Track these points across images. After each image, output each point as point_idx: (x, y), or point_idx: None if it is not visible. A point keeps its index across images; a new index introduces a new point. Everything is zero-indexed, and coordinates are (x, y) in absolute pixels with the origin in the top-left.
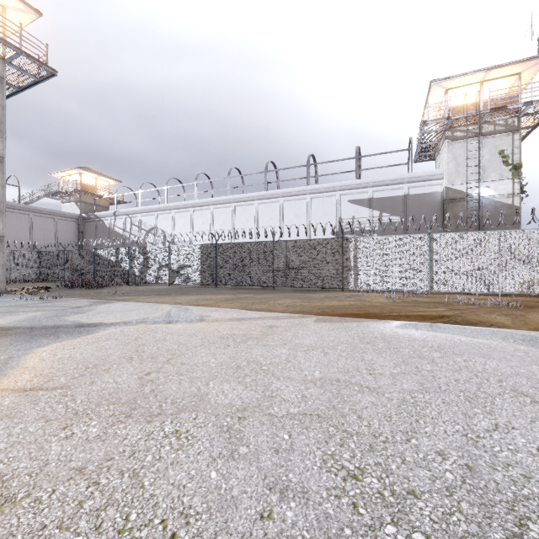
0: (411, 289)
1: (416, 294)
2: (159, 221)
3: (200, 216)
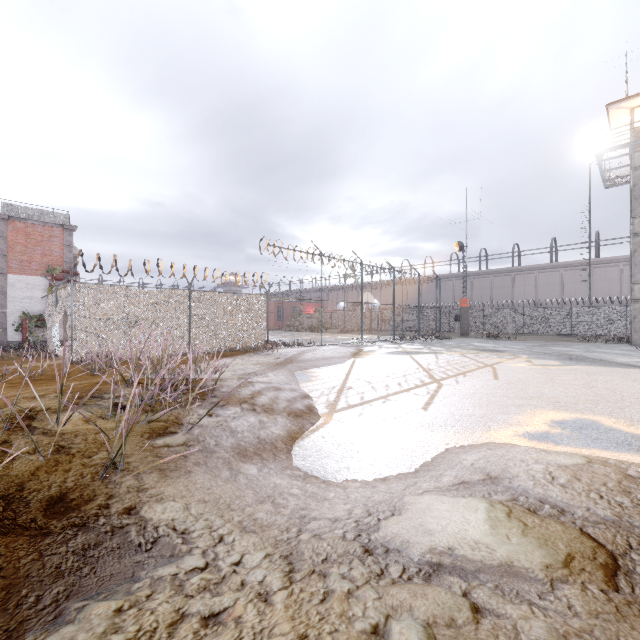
0: None
1: None
2: None
3: None
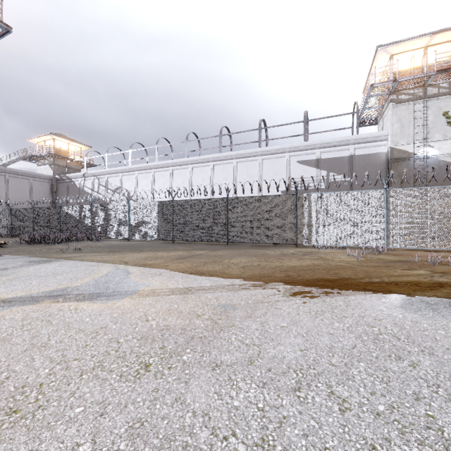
0: (366, 245)
1: (374, 250)
2: (124, 182)
3: (161, 176)
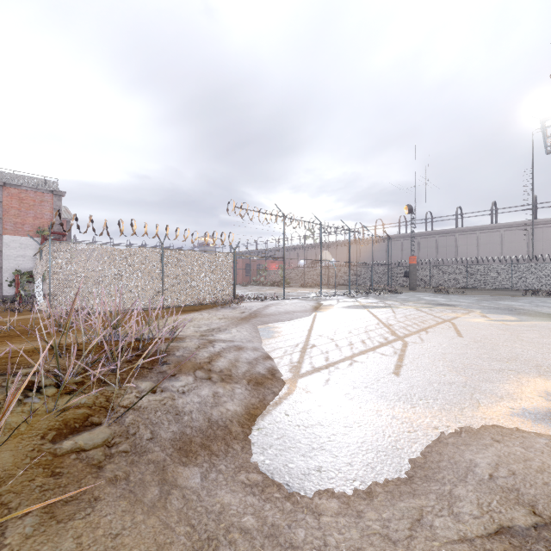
0: None
1: None
2: None
3: None
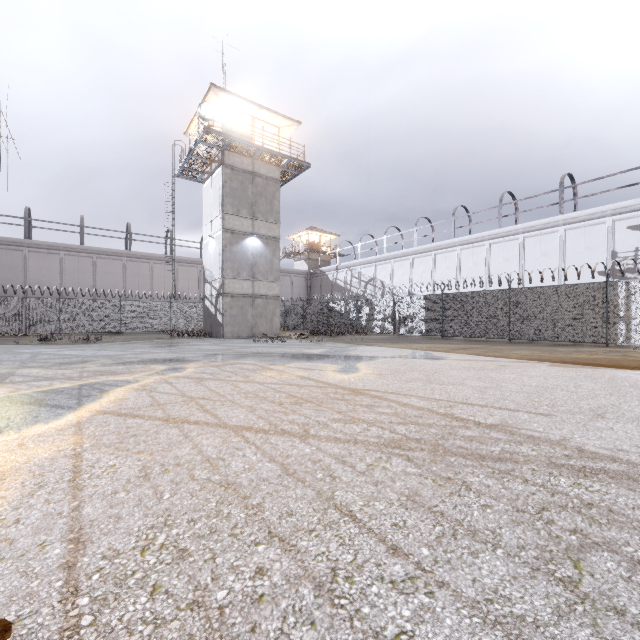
0: None
1: None
2: (378, 272)
3: (420, 263)
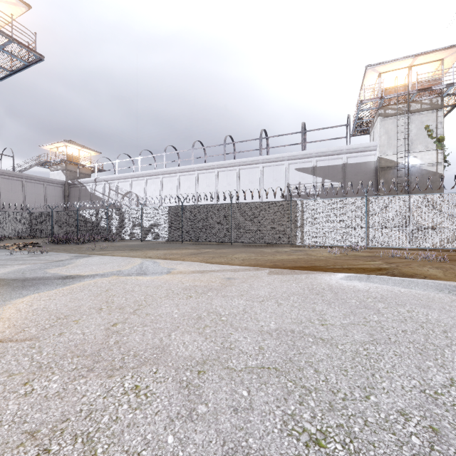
0: (350, 244)
1: (355, 249)
2: (133, 187)
3: (169, 182)
